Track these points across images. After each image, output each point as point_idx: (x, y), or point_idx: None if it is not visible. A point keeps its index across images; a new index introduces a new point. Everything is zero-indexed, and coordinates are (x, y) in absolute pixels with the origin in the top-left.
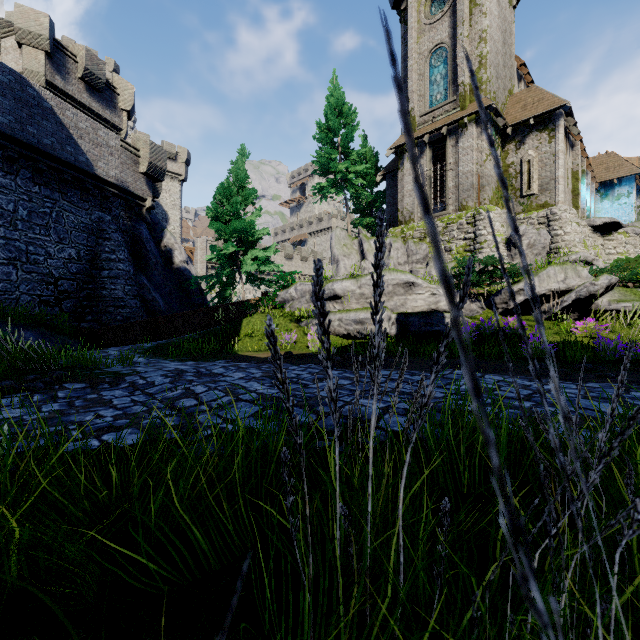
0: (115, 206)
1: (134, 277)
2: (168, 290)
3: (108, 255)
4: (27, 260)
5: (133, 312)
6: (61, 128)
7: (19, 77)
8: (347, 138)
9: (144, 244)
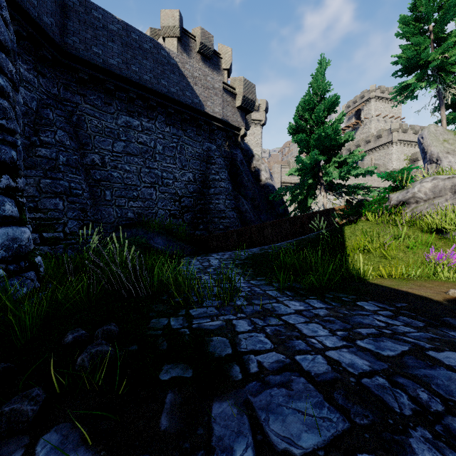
0: (218, 137)
1: (232, 193)
2: (257, 203)
3: (213, 176)
4: (162, 183)
5: (231, 222)
6: (182, 78)
7: (156, 43)
8: (445, 17)
9: (239, 166)
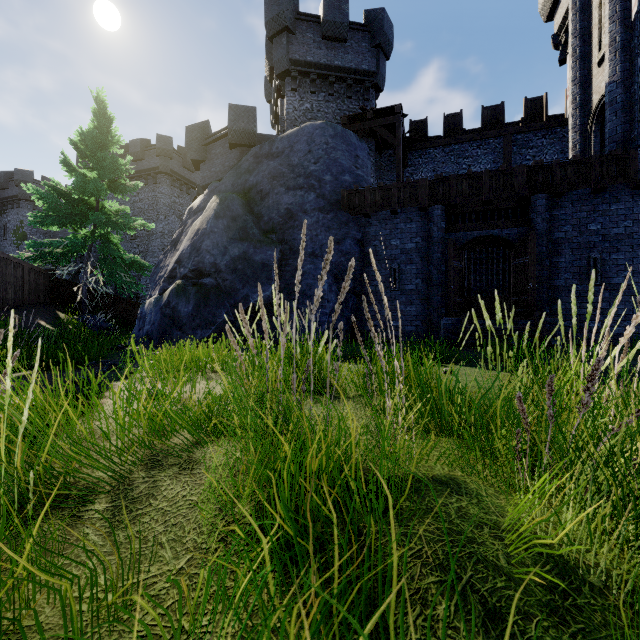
0: None
1: None
2: None
3: None
4: None
5: None
6: None
7: None
8: None
9: None
